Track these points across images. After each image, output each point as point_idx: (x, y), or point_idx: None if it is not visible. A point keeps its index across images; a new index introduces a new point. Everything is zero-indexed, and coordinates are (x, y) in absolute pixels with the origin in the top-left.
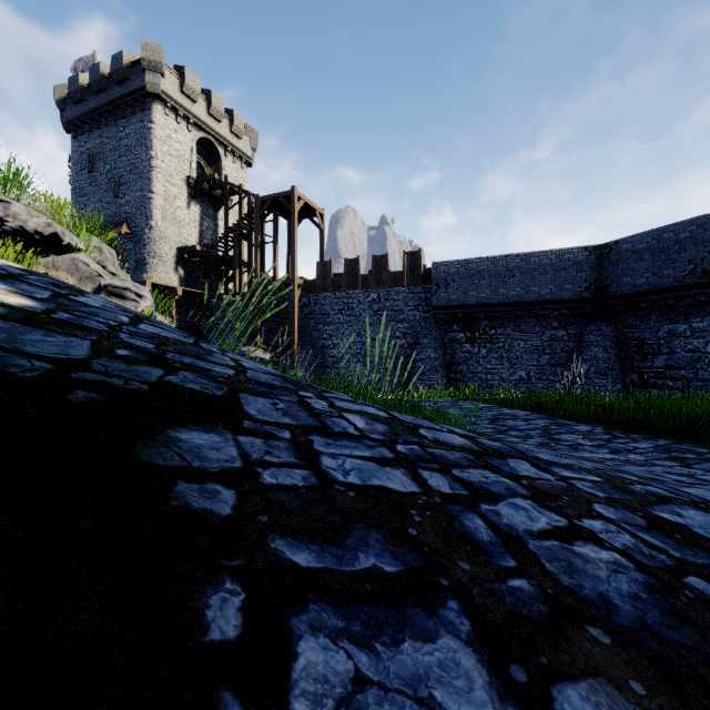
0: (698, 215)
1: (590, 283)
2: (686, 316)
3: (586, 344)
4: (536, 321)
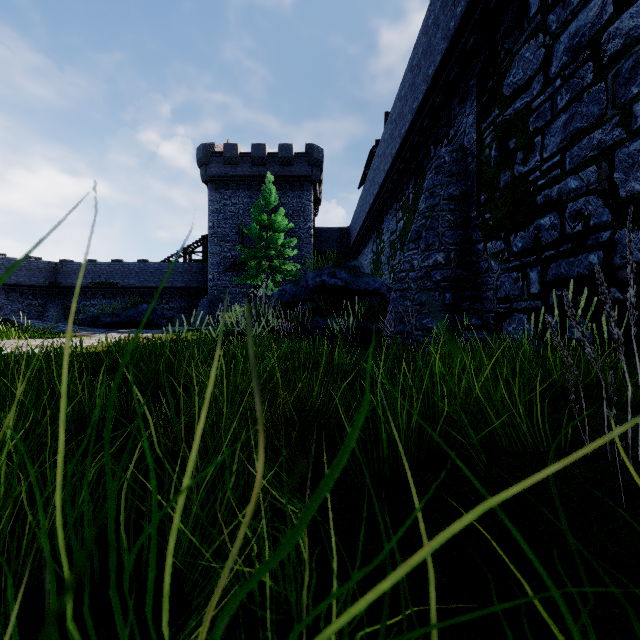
0: (92, 262)
1: (51, 279)
2: (90, 299)
3: (48, 308)
4: (19, 295)
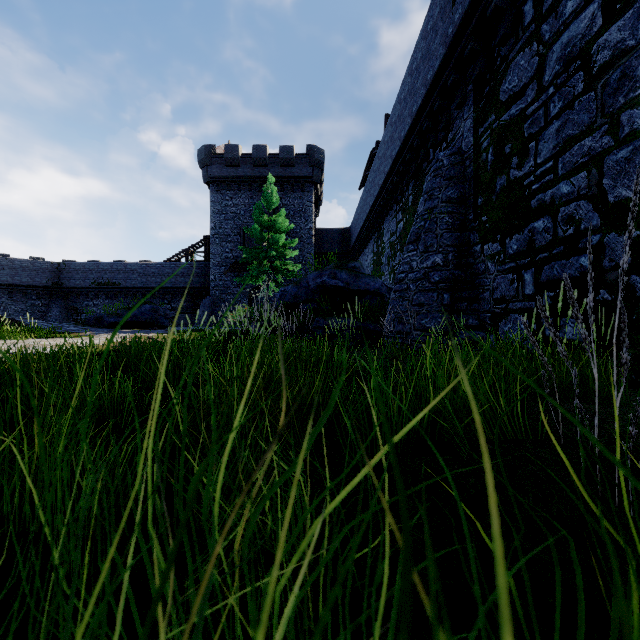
0: (95, 262)
1: (54, 280)
2: (92, 299)
3: (51, 308)
4: (23, 295)
